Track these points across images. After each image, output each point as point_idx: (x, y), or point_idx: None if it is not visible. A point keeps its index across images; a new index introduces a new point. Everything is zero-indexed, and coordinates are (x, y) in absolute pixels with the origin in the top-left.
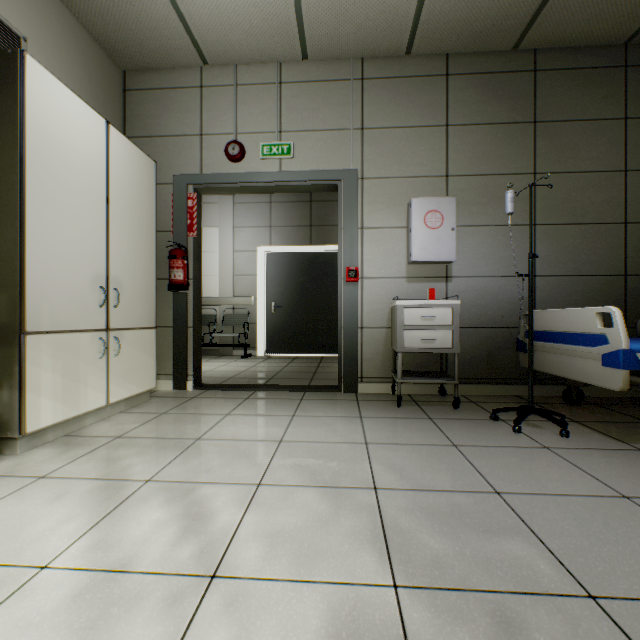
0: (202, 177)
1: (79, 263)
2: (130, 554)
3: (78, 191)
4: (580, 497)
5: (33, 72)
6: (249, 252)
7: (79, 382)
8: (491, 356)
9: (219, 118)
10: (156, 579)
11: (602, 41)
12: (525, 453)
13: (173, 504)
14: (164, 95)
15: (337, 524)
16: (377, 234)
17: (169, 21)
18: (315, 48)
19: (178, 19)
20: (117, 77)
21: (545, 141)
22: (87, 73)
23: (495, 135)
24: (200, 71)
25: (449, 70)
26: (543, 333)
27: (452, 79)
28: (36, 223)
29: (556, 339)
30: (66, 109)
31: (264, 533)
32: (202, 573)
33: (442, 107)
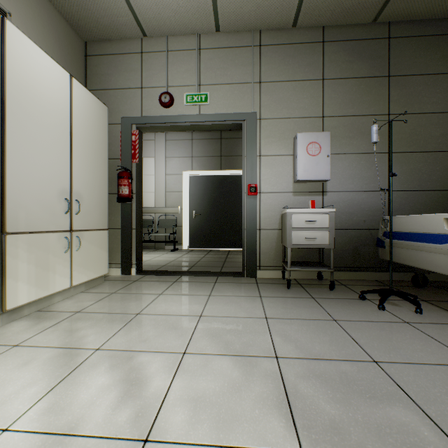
0: (142, 119)
1: (49, 180)
2: (77, 417)
3: (48, 126)
4: (443, 366)
5: (12, 34)
6: (177, 175)
7: (49, 270)
8: (356, 250)
9: (155, 75)
10: (97, 443)
11: (440, 15)
12: (391, 327)
13: (116, 370)
14: (114, 59)
15: (248, 390)
16: (271, 160)
17: (117, 2)
18: (225, 23)
19: (124, 1)
20: (80, 46)
21: (397, 90)
22: (58, 42)
23: (359, 86)
24: (141, 41)
25: (325, 38)
26: (398, 233)
27: (327, 45)
28: (14, 149)
29: (409, 238)
30: (38, 64)
31: (188, 398)
32: (136, 437)
33: (319, 66)
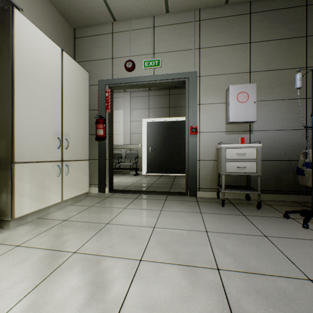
0: (113, 80)
1: (46, 125)
2: None
3: (45, 86)
4: None
5: (19, 19)
6: (138, 122)
7: (46, 189)
8: (278, 177)
9: (121, 49)
10: None
11: None
12: None
13: (86, 273)
14: (94, 39)
15: (195, 301)
16: (208, 107)
17: None
18: (173, 5)
19: None
20: (71, 31)
21: None
22: (55, 29)
23: (280, 46)
24: (112, 25)
25: (251, 10)
26: None
27: (253, 15)
28: (20, 102)
29: None
30: (38, 41)
31: (143, 305)
32: None
33: (247, 32)
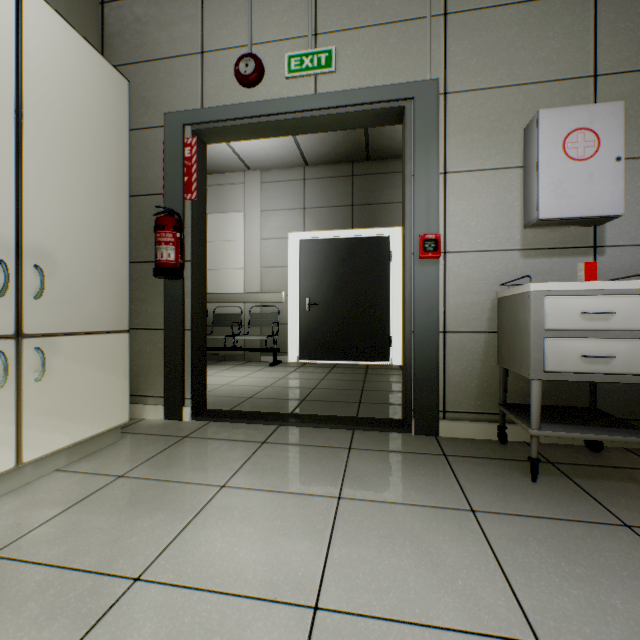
0: (203, 113)
1: None
2: None
3: None
4: None
5: None
6: (279, 240)
7: None
8: None
9: (227, 25)
10: None
11: None
12: None
13: None
14: (153, 2)
15: None
16: (470, 181)
17: None
18: None
19: None
20: None
21: None
22: None
23: None
24: None
25: None
26: None
27: None
28: None
29: None
30: None
31: None
32: None
33: None
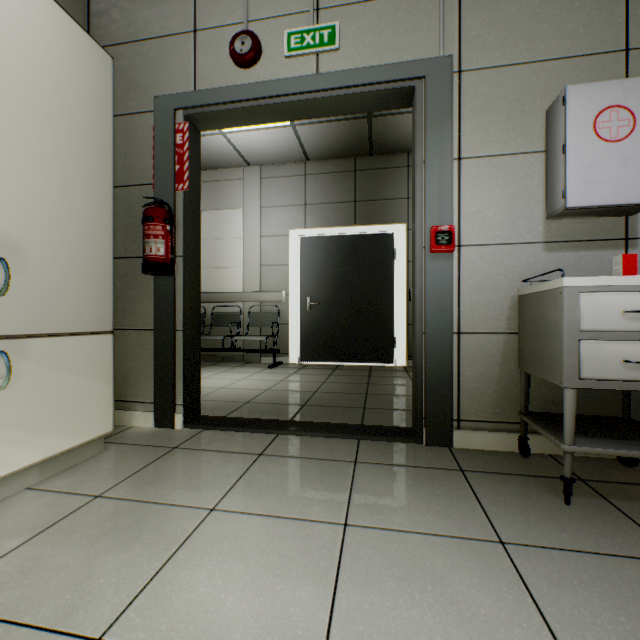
0: (196, 96)
1: None
2: None
3: None
4: None
5: None
6: (279, 237)
7: None
8: None
9: (221, 1)
10: None
11: None
12: None
13: None
14: None
15: None
16: (487, 167)
17: None
18: None
19: None
20: None
21: None
22: None
23: None
24: None
25: None
26: None
27: None
28: None
29: None
30: None
31: None
32: None
33: None
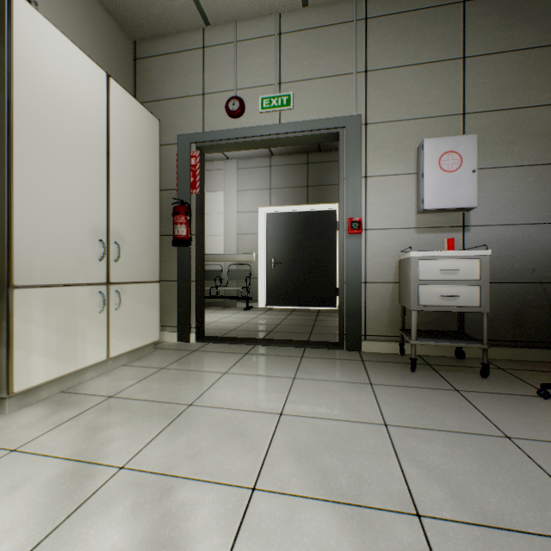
0: (204, 135)
1: (76, 215)
2: None
3: (75, 142)
4: None
5: (22, 12)
6: (251, 213)
7: (76, 337)
8: (519, 315)
9: (220, 76)
10: None
11: None
12: None
13: (139, 517)
14: (169, 60)
15: None
16: (382, 182)
17: None
18: None
19: None
20: (128, 47)
21: None
22: (98, 41)
23: (524, 62)
24: (202, 32)
25: None
26: None
27: (470, 5)
28: (26, 171)
29: None
30: (61, 56)
31: None
32: None
33: (458, 38)
